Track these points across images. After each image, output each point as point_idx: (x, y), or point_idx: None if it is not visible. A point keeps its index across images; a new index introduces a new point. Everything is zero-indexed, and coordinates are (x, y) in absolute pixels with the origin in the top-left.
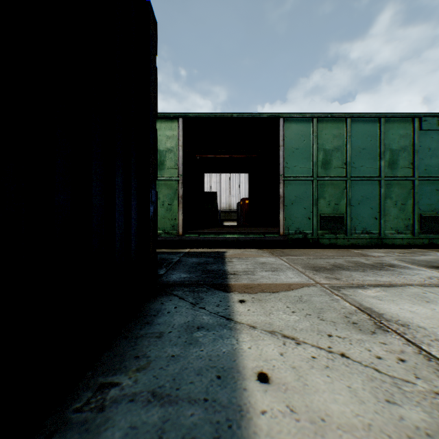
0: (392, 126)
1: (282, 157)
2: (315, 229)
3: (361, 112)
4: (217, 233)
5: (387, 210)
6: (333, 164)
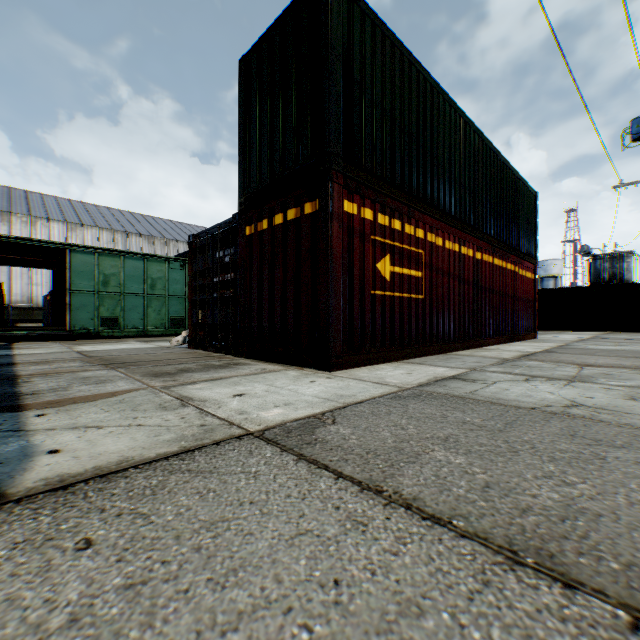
0: (153, 264)
1: (70, 276)
2: (98, 326)
3: (132, 253)
4: (6, 330)
5: (150, 314)
6: (112, 284)
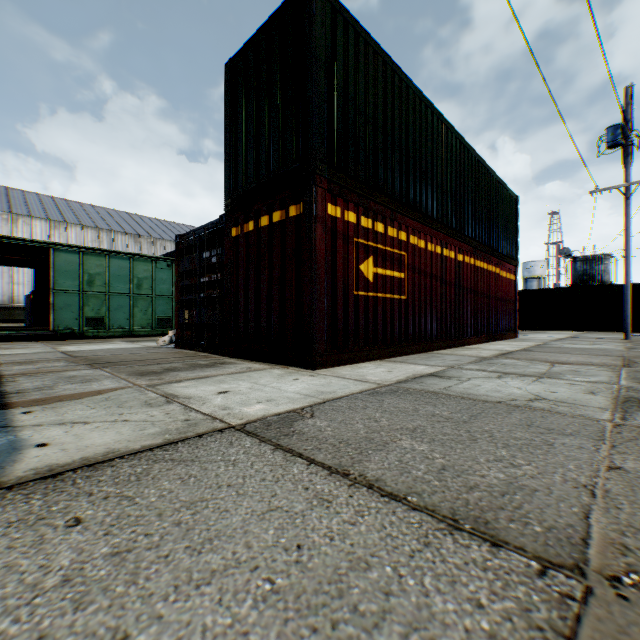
0: (140, 264)
1: (53, 276)
2: (83, 326)
3: (118, 253)
4: None
5: (137, 314)
6: (97, 284)
